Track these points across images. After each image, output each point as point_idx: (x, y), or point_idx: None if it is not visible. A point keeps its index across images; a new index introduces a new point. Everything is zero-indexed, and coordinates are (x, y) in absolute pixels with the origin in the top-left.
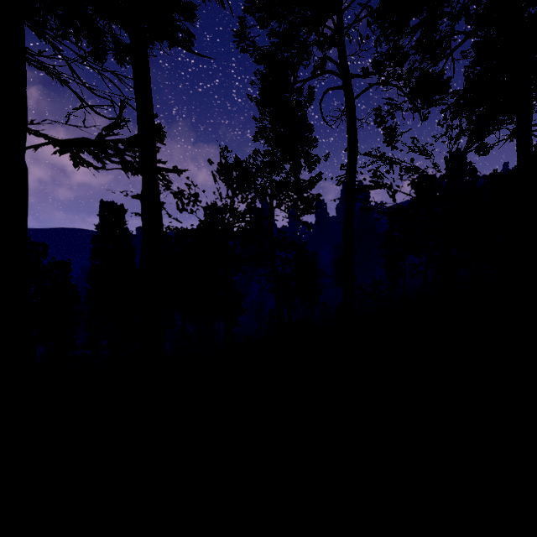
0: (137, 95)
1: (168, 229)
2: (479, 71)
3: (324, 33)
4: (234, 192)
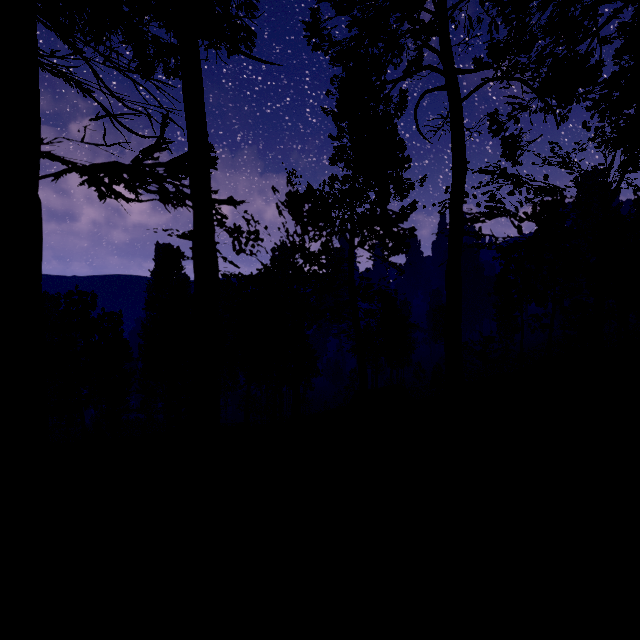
0: (187, 112)
1: (224, 275)
2: (627, 62)
3: (420, 20)
4: (304, 228)
